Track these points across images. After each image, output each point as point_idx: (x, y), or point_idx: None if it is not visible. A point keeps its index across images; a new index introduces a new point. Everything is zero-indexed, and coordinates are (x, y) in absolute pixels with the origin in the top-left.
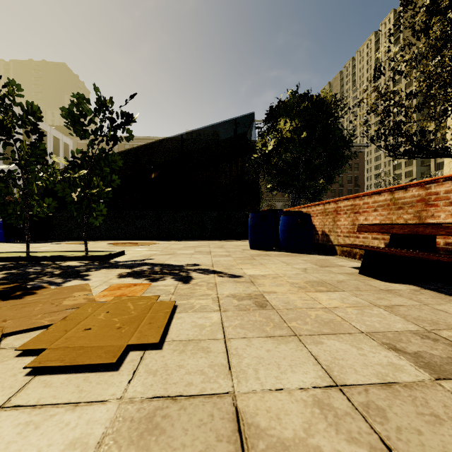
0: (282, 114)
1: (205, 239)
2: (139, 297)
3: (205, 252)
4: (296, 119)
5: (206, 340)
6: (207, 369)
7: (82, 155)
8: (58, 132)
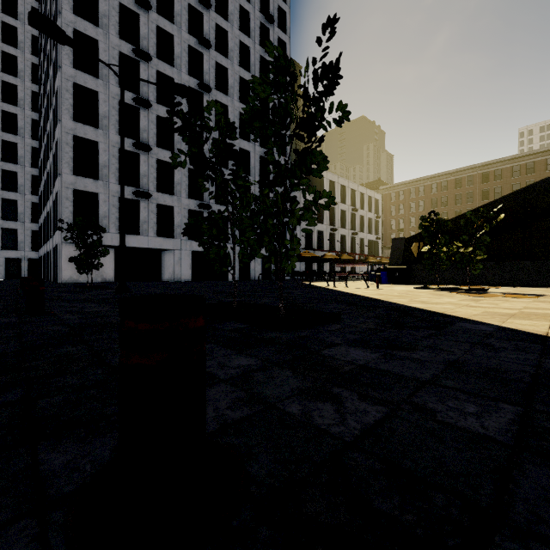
0: None
1: None
2: (523, 296)
3: None
4: None
5: None
6: None
7: (466, 239)
8: (371, 191)
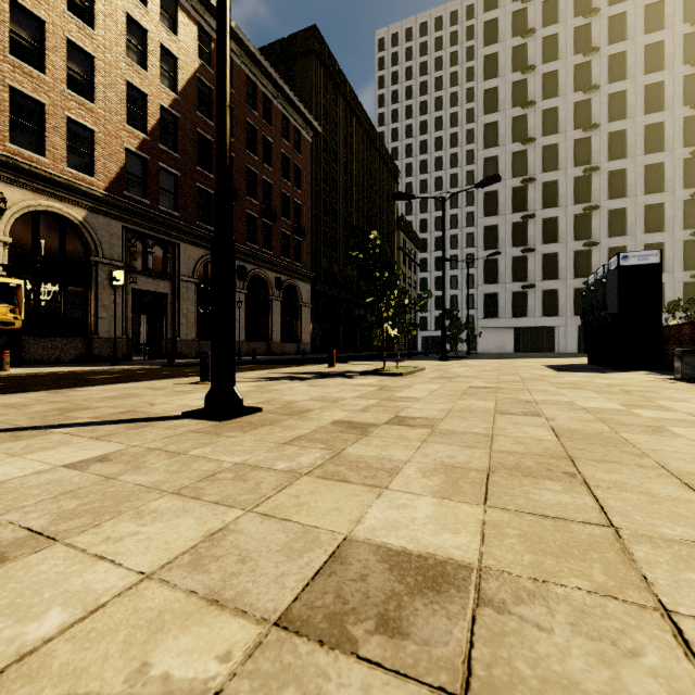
0: None
1: None
2: None
3: None
4: None
5: None
6: None
7: (687, 317)
8: None
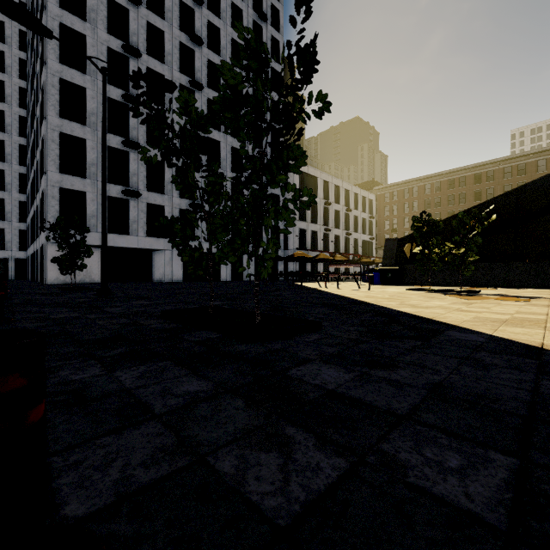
0: None
1: (548, 289)
2: (515, 298)
3: (546, 294)
4: None
5: (543, 303)
6: (543, 304)
7: (458, 240)
8: (365, 191)
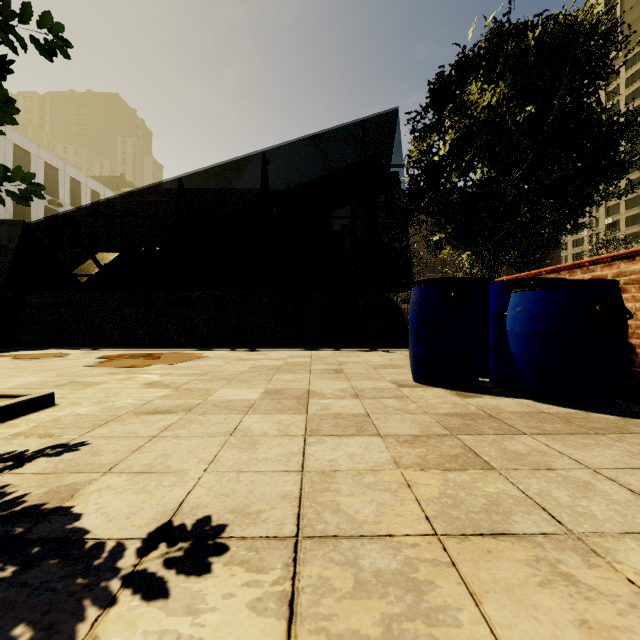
0: (468, 80)
1: (306, 346)
2: None
3: (293, 397)
4: (510, 74)
5: None
6: None
7: None
8: (98, 183)
